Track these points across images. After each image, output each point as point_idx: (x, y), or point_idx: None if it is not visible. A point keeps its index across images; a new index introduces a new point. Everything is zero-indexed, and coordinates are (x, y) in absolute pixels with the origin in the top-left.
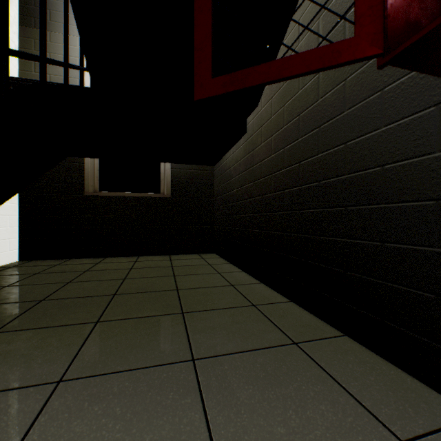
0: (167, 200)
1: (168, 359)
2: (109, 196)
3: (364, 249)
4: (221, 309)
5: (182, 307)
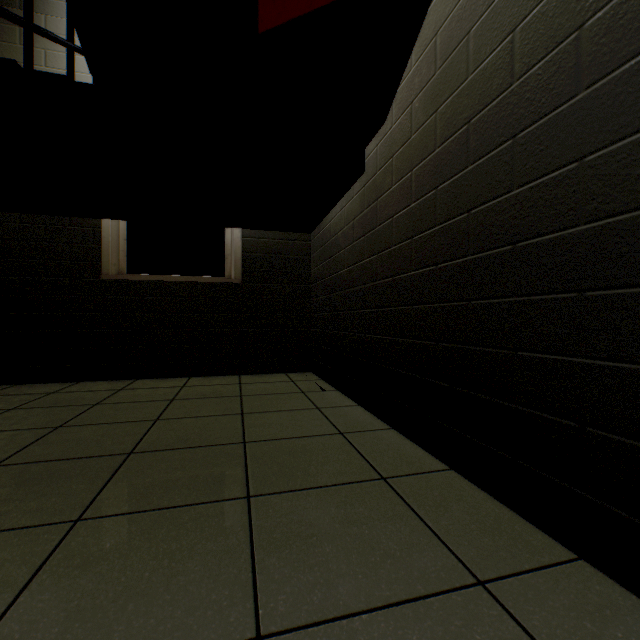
0: (236, 287)
1: (201, 635)
2: (141, 280)
3: (633, 381)
4: (322, 487)
5: (249, 483)
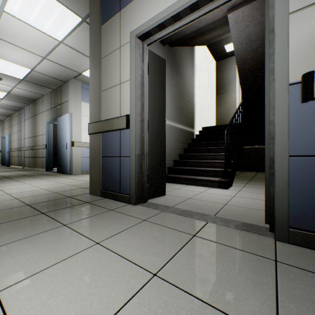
0: None
1: None
2: (245, 148)
3: None
4: None
5: None
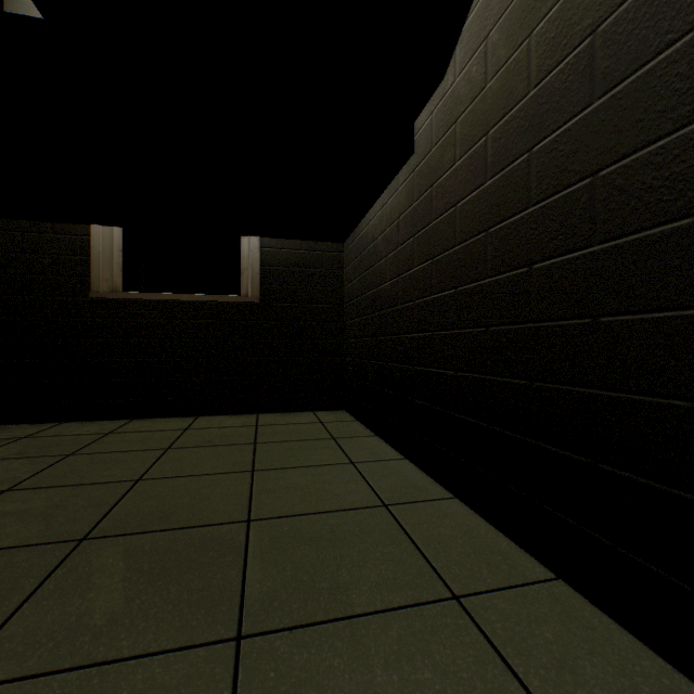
0: (254, 307)
1: None
2: (139, 299)
3: None
4: (359, 615)
5: (245, 605)
